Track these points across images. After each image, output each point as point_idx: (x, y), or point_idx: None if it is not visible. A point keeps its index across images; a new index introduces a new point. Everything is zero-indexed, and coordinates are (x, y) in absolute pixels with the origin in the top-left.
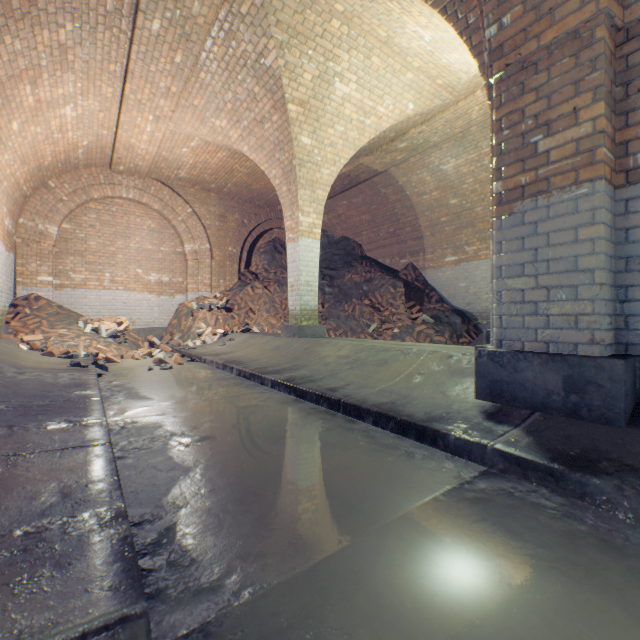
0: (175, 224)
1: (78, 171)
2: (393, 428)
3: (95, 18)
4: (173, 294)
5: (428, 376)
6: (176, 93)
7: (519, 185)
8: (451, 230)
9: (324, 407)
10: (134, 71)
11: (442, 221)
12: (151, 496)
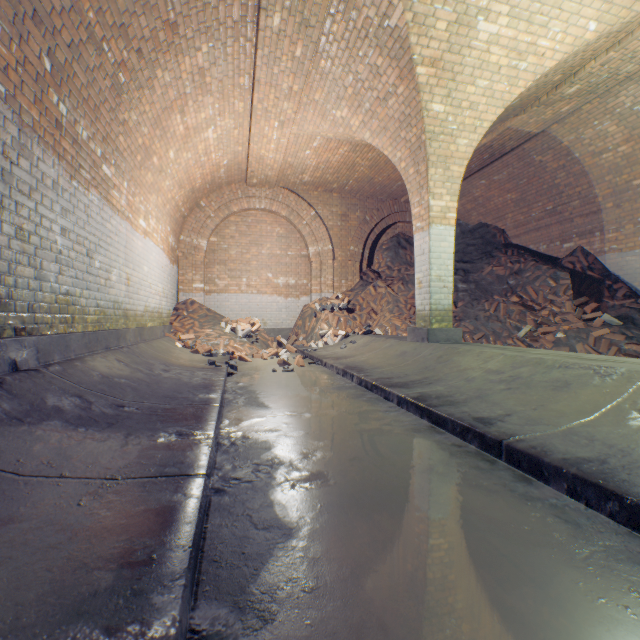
0: (300, 228)
1: (221, 189)
2: (615, 513)
3: (224, 32)
4: (298, 296)
5: None
6: (297, 92)
7: None
8: None
9: (473, 446)
10: (259, 79)
11: (635, 184)
12: (233, 578)
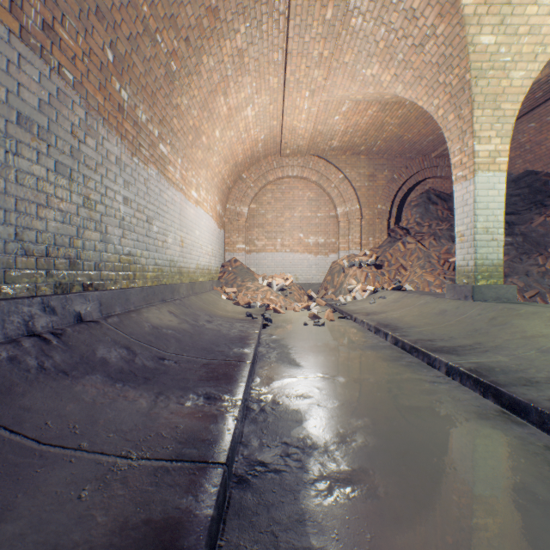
0: (328, 191)
1: (259, 162)
2: None
3: (259, 10)
4: (327, 253)
5: None
6: (327, 57)
7: None
8: None
9: None
10: (291, 50)
11: None
12: None
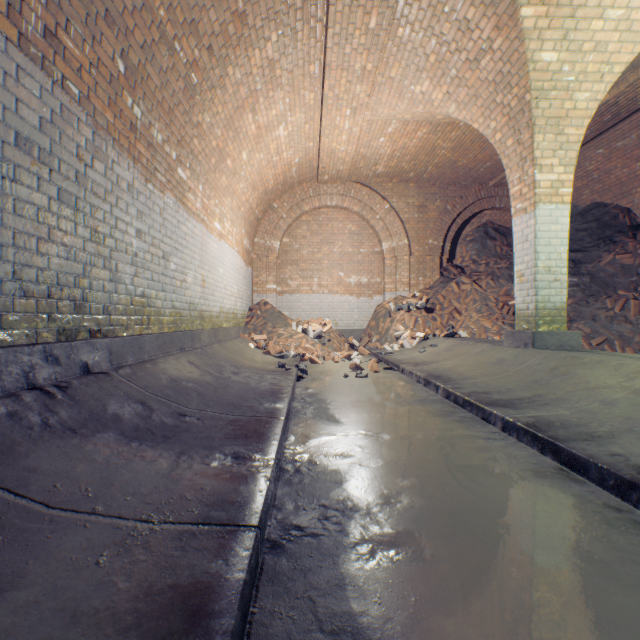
0: (372, 223)
1: (293, 190)
2: None
3: (293, 16)
4: (371, 295)
5: None
6: (371, 71)
7: None
8: None
9: None
10: (330, 62)
11: None
12: None
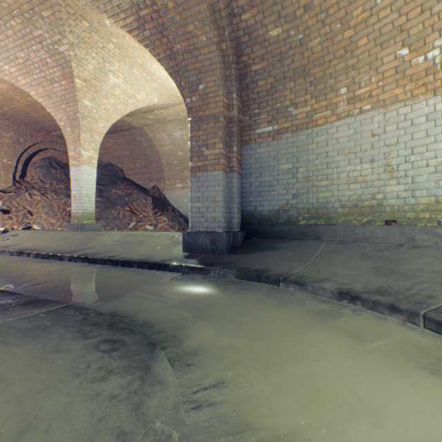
0: None
1: None
2: (147, 267)
3: None
4: None
5: (164, 246)
6: None
7: (198, 166)
8: (179, 169)
9: (109, 265)
10: None
11: (175, 163)
12: None
